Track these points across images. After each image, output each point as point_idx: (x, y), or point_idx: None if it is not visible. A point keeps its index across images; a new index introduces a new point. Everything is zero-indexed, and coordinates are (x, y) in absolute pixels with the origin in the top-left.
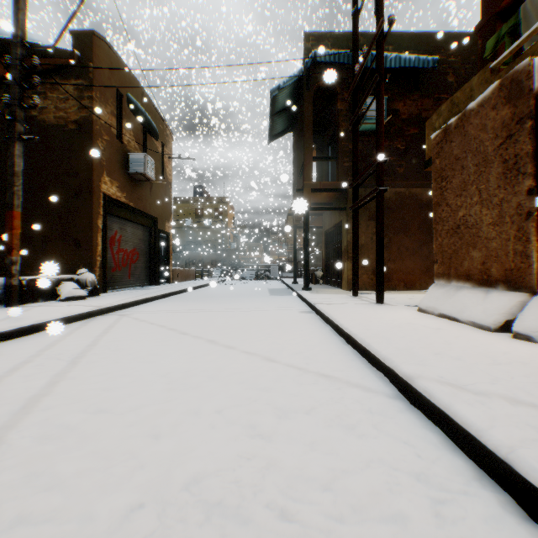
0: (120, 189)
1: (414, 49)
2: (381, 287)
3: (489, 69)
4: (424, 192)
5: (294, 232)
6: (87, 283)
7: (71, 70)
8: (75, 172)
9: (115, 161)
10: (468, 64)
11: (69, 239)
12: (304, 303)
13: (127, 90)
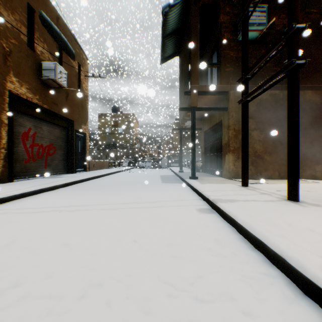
0: (32, 91)
1: None
2: (295, 182)
3: None
4: None
5: (180, 132)
6: None
7: None
8: None
9: (25, 66)
10: None
11: None
12: (196, 194)
13: (40, 8)
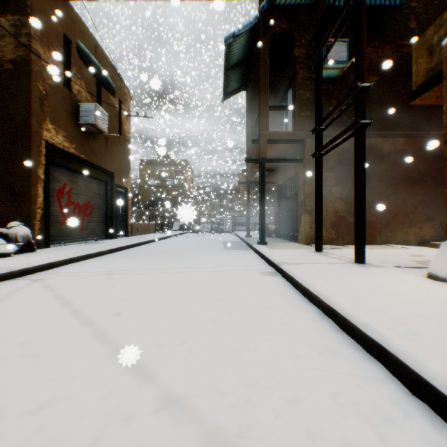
0: (68, 139)
1: None
2: (361, 244)
3: None
4: (384, 143)
5: (248, 187)
6: (17, 238)
7: (7, 5)
8: (11, 117)
9: (62, 109)
10: (430, 9)
11: (5, 190)
12: (263, 260)
13: (77, 38)
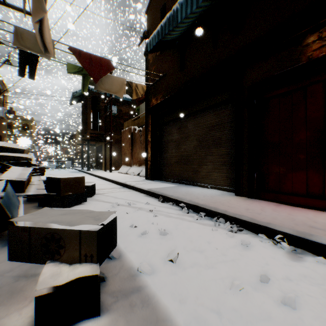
0: None
1: (127, 90)
2: (111, 168)
3: (132, 120)
4: None
5: (82, 146)
6: None
7: None
8: None
9: None
10: None
11: None
12: (88, 174)
13: None
